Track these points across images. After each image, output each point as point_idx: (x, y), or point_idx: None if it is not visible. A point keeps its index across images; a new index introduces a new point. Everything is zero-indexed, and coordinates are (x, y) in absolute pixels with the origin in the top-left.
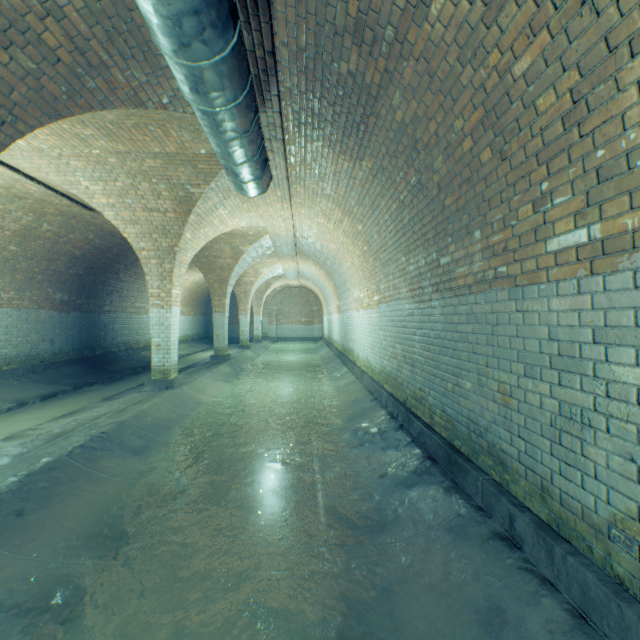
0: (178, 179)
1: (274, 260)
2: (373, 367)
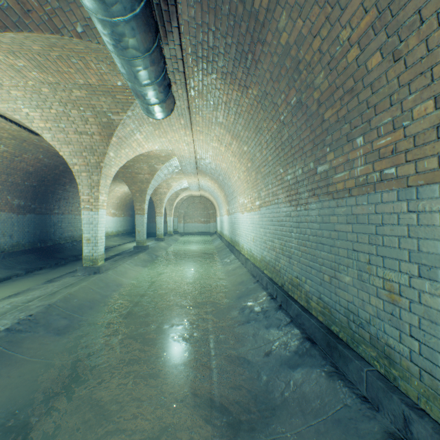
0: (101, 107)
1: (181, 176)
2: (255, 256)
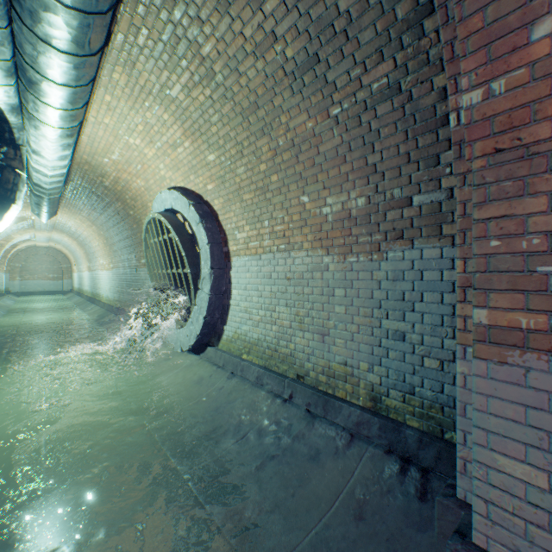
0: None
1: (30, 230)
2: (111, 299)
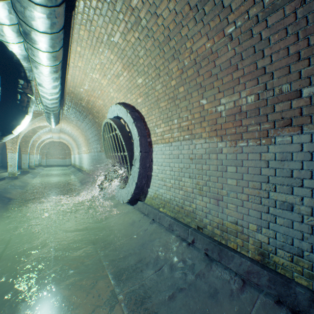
0: None
1: (49, 133)
2: (88, 170)
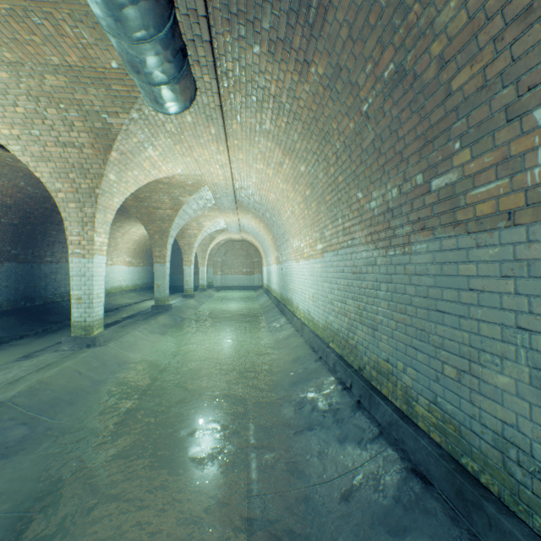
0: (91, 105)
1: (216, 213)
2: (315, 321)
